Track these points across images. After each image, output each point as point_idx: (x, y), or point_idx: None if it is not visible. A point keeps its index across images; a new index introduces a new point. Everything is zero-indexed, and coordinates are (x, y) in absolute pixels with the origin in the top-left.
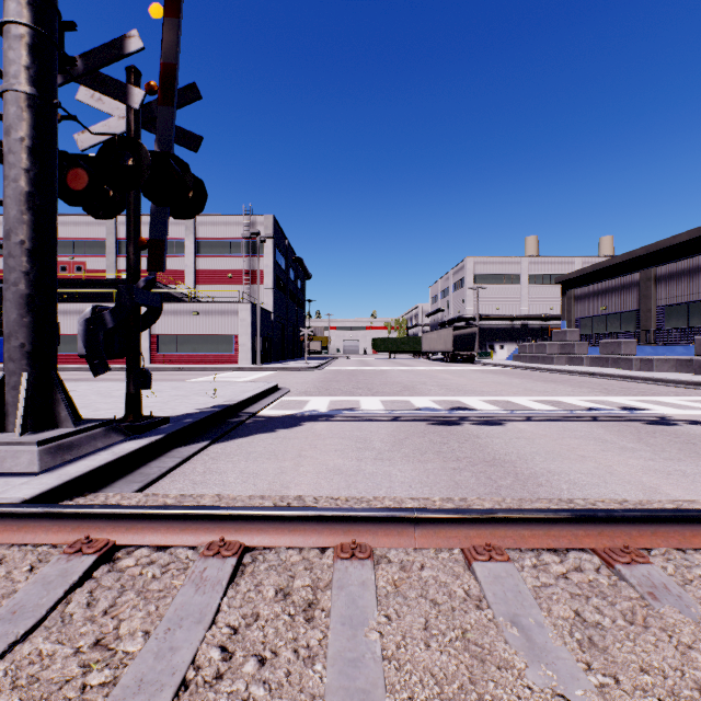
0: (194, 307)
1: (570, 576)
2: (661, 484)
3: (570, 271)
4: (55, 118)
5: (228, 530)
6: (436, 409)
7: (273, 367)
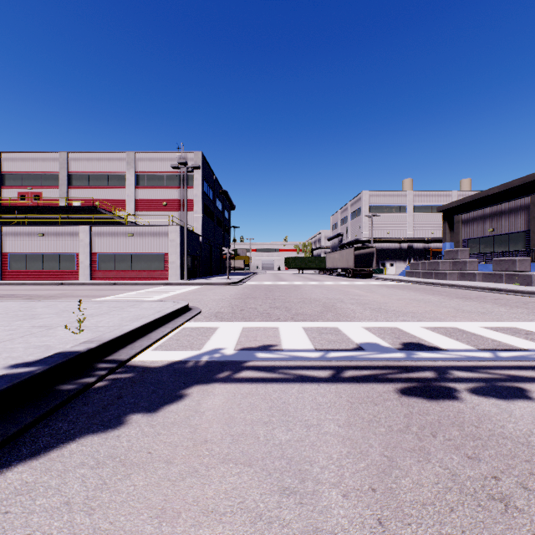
0: (129, 229)
1: None
2: None
3: (447, 202)
4: None
5: None
6: (383, 347)
7: (197, 282)
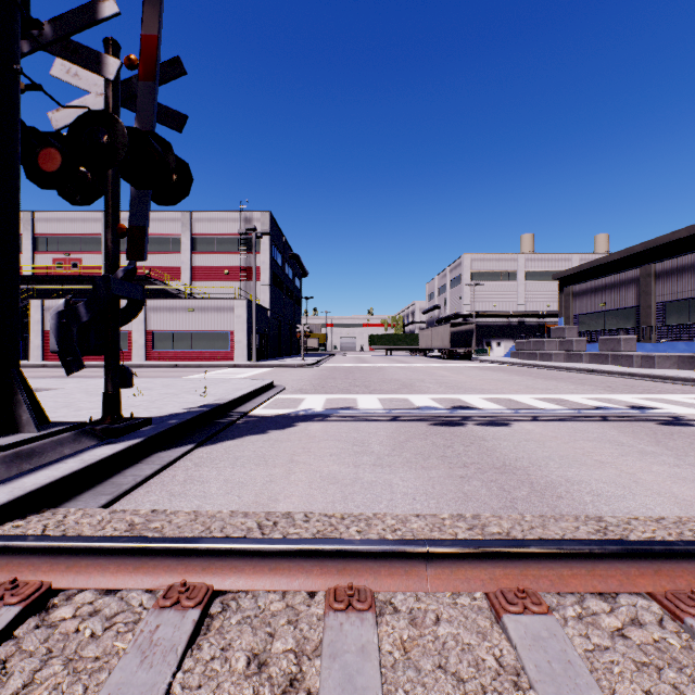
0: (190, 303)
1: (628, 634)
2: (694, 496)
3: (566, 268)
4: (16, 86)
5: (193, 568)
6: (437, 408)
7: (269, 364)
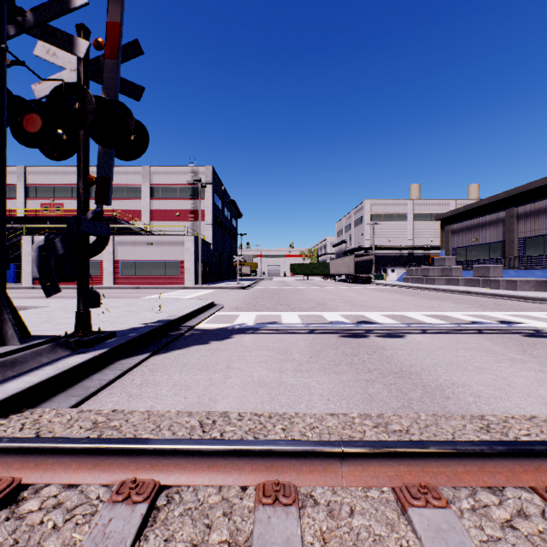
0: (149, 239)
1: (516, 525)
2: None
3: (446, 210)
4: (3, 62)
5: (143, 466)
6: (345, 322)
7: (211, 287)
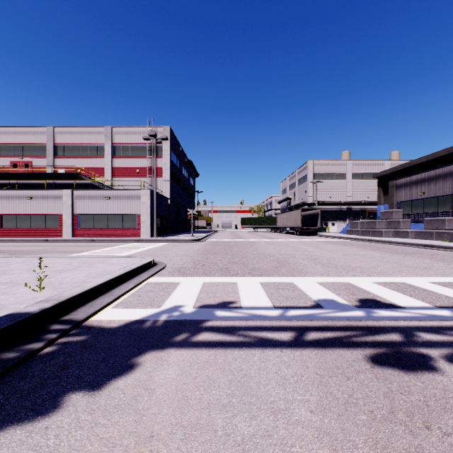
0: (106, 193)
1: None
2: None
3: (381, 170)
4: None
5: None
6: (341, 304)
7: (165, 239)
